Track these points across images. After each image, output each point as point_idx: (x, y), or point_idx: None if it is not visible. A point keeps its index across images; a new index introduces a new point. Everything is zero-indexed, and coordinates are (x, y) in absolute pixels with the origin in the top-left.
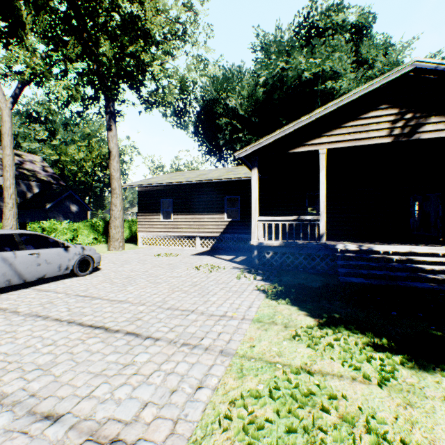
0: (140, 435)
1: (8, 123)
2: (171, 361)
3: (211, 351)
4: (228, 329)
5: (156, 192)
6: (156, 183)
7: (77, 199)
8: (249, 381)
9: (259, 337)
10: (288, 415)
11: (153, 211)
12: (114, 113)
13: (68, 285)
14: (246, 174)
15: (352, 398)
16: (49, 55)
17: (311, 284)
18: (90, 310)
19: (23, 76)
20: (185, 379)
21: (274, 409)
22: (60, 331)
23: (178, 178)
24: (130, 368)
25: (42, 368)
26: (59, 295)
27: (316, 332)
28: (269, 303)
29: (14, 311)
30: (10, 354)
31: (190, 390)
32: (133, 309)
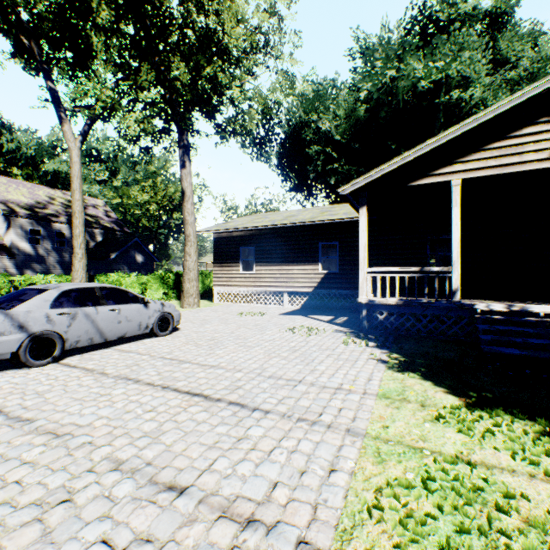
0: (278, 517)
1: (77, 164)
2: (290, 437)
3: (335, 429)
4: (349, 405)
5: (235, 239)
6: (236, 228)
7: (143, 248)
8: (392, 467)
9: (390, 416)
10: (453, 512)
11: (231, 262)
12: (188, 147)
13: (149, 346)
14: (347, 214)
15: (535, 499)
16: (118, 85)
17: (443, 353)
18: (182, 375)
19: (92, 110)
20: (313, 459)
21: (434, 503)
22: (156, 396)
23: (261, 221)
24: (245, 442)
25: (150, 436)
26: (143, 357)
27: (465, 415)
28: (393, 376)
29: (103, 373)
30: (112, 419)
31: (323, 472)
32: (230, 375)
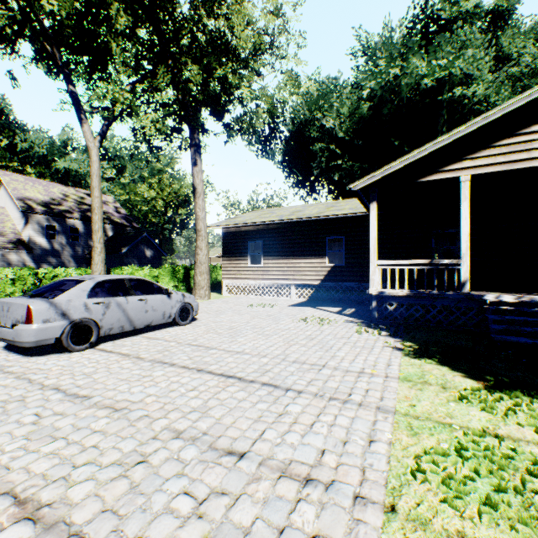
0: (332, 477)
1: (96, 163)
2: (326, 413)
3: (366, 407)
4: (374, 387)
5: (244, 234)
6: (245, 223)
7: (152, 243)
8: (425, 439)
9: (415, 397)
10: (488, 475)
11: (240, 255)
12: (199, 146)
13: (174, 334)
14: (353, 209)
15: None
16: (134, 87)
17: (455, 342)
18: (212, 359)
19: (110, 112)
20: (352, 431)
21: (470, 467)
22: (194, 378)
23: (268, 216)
24: (286, 417)
25: (199, 411)
26: (171, 344)
27: (486, 396)
28: (410, 361)
29: (138, 357)
30: (160, 396)
31: (363, 442)
32: (256, 360)
